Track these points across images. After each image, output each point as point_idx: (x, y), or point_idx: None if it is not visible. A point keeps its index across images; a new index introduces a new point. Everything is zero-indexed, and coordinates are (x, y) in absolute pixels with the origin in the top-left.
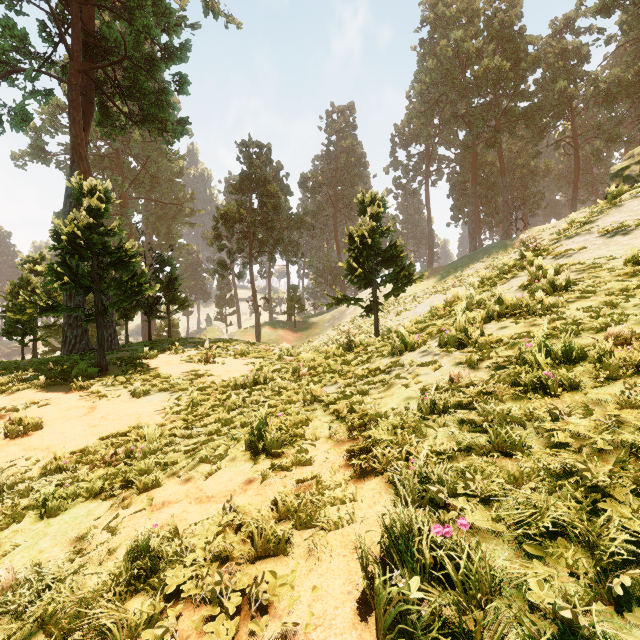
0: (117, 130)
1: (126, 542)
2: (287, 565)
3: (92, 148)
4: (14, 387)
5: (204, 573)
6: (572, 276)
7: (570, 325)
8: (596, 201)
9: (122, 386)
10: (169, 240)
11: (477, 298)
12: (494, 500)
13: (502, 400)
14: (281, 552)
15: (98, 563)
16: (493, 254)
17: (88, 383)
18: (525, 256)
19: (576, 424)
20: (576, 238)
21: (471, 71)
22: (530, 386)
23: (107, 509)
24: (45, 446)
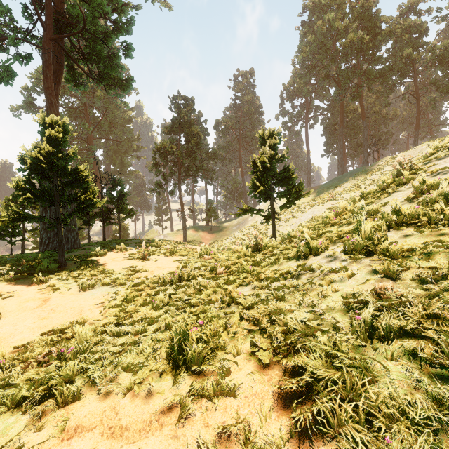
0: (81, 86)
1: None
2: None
3: (68, 103)
4: None
5: None
6: None
7: None
8: (431, 138)
9: (73, 280)
10: (122, 168)
11: (367, 209)
12: None
13: None
14: None
15: None
16: (357, 176)
17: (47, 277)
18: (401, 174)
19: None
20: (447, 159)
21: (340, 43)
22: None
23: (21, 428)
24: None
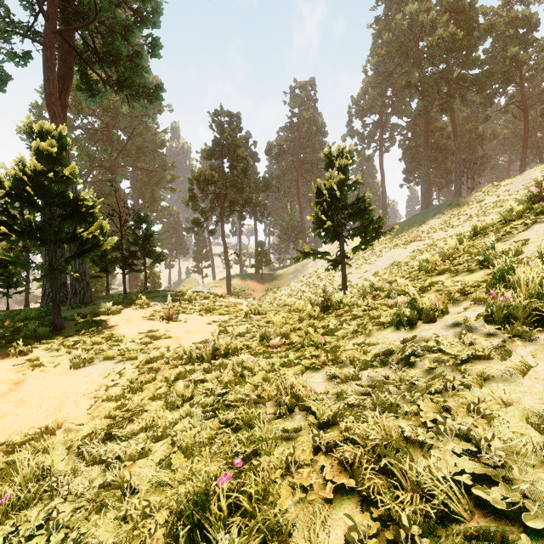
0: (97, 96)
1: None
2: None
3: (87, 124)
4: None
5: None
6: None
7: None
8: (540, 162)
9: (66, 351)
10: (153, 203)
11: (500, 248)
12: None
13: None
14: None
15: None
16: (448, 211)
17: (29, 347)
18: (539, 199)
19: None
20: None
21: (426, 41)
22: None
23: None
24: None
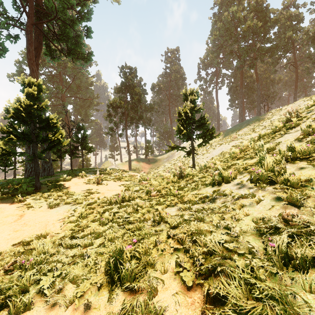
0: (55, 58)
1: None
2: None
3: (48, 72)
4: None
5: None
6: None
7: None
8: (305, 96)
9: (44, 200)
10: (86, 118)
11: (266, 147)
12: None
13: None
14: None
15: None
16: (253, 123)
17: (24, 198)
18: (290, 121)
19: None
20: None
21: (241, 28)
22: None
23: None
24: None
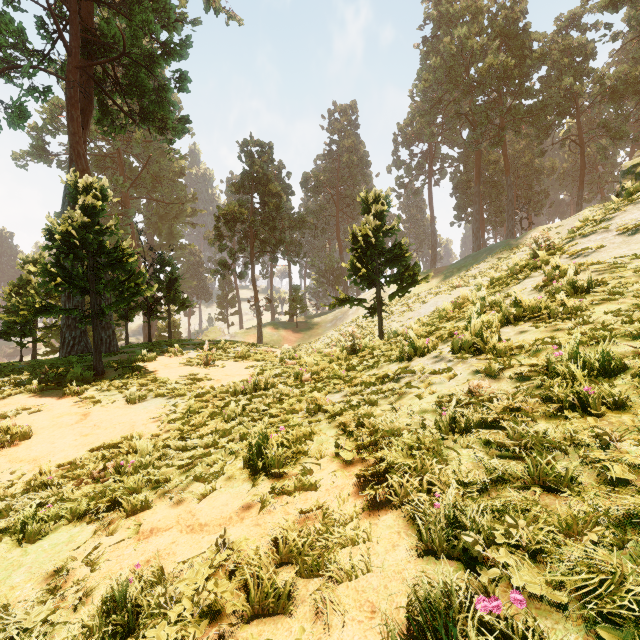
0: (117, 128)
1: (106, 580)
2: (289, 630)
3: (93, 148)
4: (6, 392)
5: (189, 639)
6: (592, 276)
7: (601, 331)
8: (601, 200)
9: (117, 391)
10: (171, 240)
11: (489, 300)
12: (543, 553)
13: (533, 418)
14: (282, 610)
15: (72, 608)
16: (498, 254)
17: (82, 388)
18: (538, 255)
19: (631, 453)
20: (592, 236)
21: (475, 68)
22: (567, 403)
23: (90, 535)
24: (32, 457)
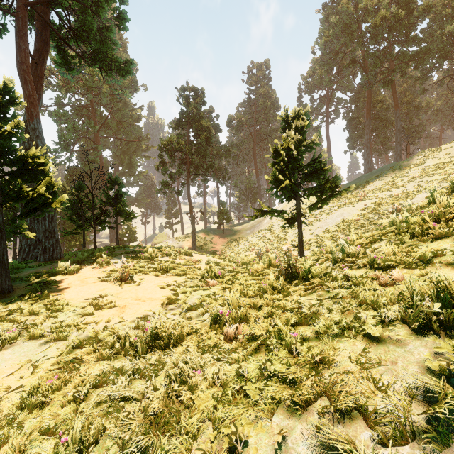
0: (73, 70)
1: None
2: None
3: (75, 102)
4: None
5: None
6: None
7: None
8: None
9: None
10: (130, 168)
11: None
12: None
13: None
14: None
15: None
16: (390, 173)
17: None
18: None
19: None
20: None
21: (369, 21)
22: None
23: None
24: None
